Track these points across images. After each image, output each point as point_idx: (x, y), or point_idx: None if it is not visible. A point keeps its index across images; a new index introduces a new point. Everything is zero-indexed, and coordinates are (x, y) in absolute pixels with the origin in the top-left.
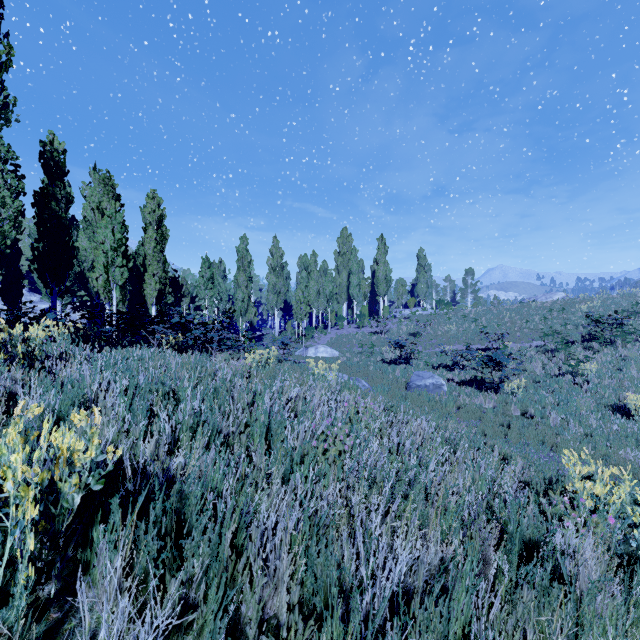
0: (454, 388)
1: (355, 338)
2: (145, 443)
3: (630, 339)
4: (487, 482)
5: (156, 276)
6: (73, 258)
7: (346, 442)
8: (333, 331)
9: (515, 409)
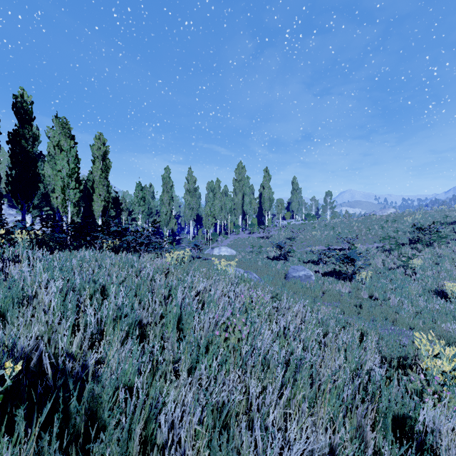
0: (320, 278)
1: (248, 241)
2: (73, 336)
3: (443, 242)
4: (356, 360)
5: (101, 196)
6: (38, 182)
7: (243, 331)
8: (232, 236)
9: (364, 293)
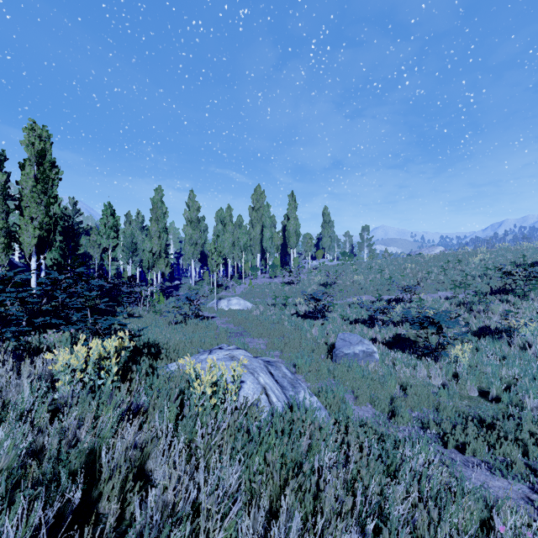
0: (386, 355)
1: (268, 288)
2: None
3: None
4: None
5: (35, 220)
6: None
7: None
8: (247, 281)
9: (471, 388)
